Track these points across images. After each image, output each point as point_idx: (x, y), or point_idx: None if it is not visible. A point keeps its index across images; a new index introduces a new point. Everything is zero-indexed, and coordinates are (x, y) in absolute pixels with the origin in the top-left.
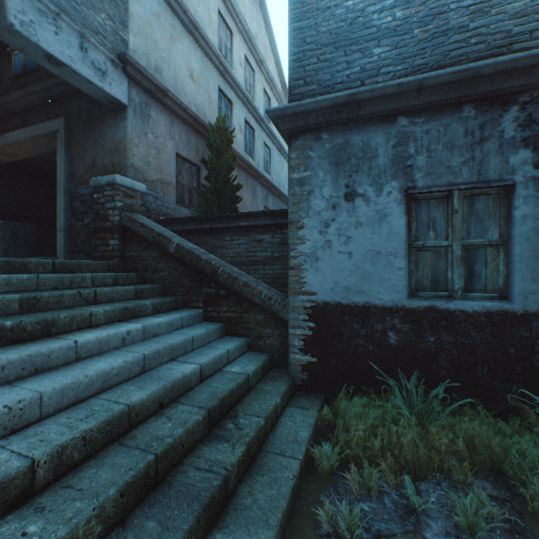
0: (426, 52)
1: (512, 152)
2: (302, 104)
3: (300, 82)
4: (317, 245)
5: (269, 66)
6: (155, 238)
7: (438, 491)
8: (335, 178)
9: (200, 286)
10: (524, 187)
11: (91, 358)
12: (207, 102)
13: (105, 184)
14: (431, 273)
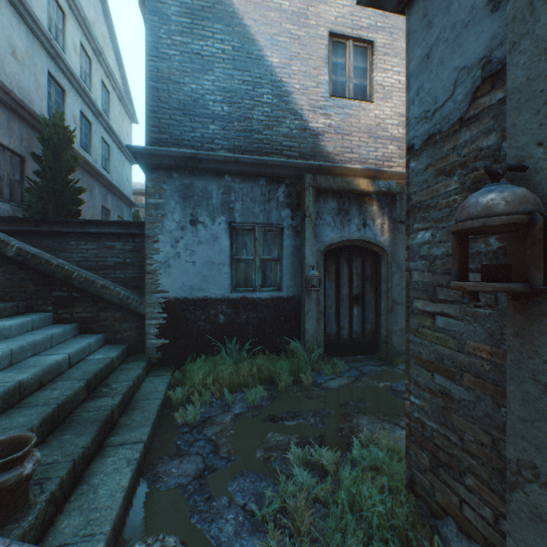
0: (241, 139)
1: (283, 210)
2: (159, 150)
3: (156, 129)
4: (169, 255)
5: (109, 57)
6: None
7: (242, 394)
8: (184, 207)
9: (49, 290)
10: (288, 229)
11: None
12: (34, 85)
13: None
14: (245, 276)
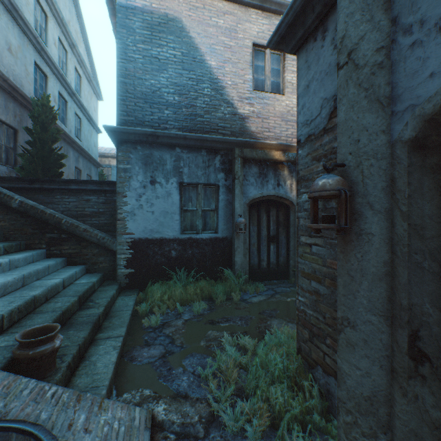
0: (188, 121)
1: (219, 173)
2: (127, 129)
3: (124, 113)
4: (135, 207)
5: (81, 48)
6: None
7: (189, 307)
8: (145, 171)
9: (44, 233)
10: (222, 188)
11: None
12: (25, 73)
13: None
14: (190, 222)
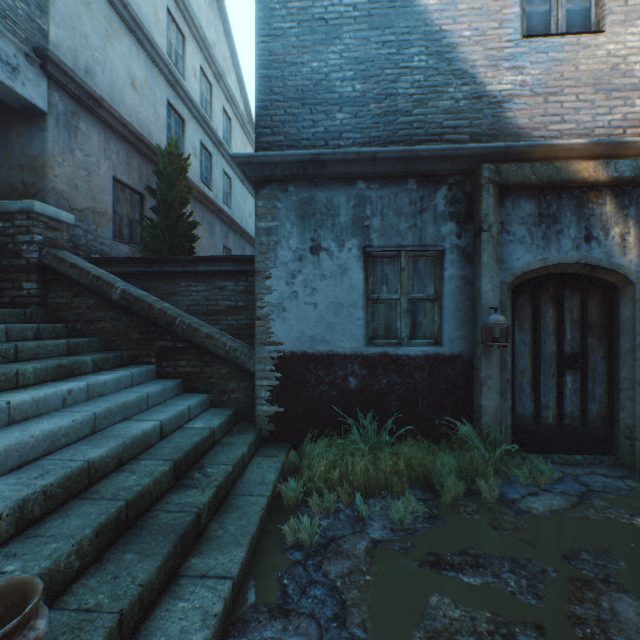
0: (380, 127)
1: (443, 224)
2: (270, 155)
3: (267, 130)
4: (284, 296)
5: (230, 81)
6: (92, 282)
7: (382, 502)
8: (302, 231)
9: (153, 339)
10: (451, 253)
11: (27, 421)
12: (153, 117)
13: (17, 211)
14: (385, 323)
